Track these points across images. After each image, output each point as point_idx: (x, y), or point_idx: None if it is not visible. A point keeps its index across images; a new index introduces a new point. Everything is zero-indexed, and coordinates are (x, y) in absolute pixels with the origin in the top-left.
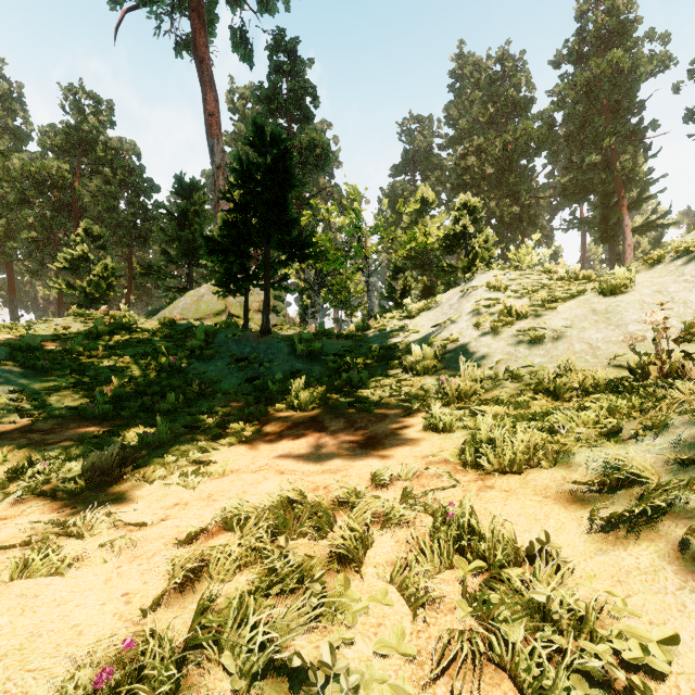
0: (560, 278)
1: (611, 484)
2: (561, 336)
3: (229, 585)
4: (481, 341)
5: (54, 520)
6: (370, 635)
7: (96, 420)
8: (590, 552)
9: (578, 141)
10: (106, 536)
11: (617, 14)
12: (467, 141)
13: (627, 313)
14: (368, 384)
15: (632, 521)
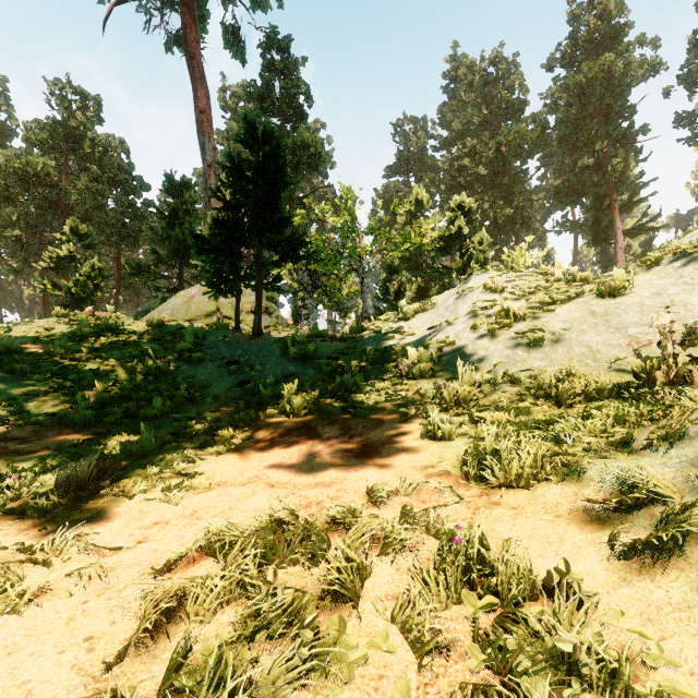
0: (557, 280)
1: (630, 503)
2: (561, 338)
3: (208, 627)
4: (478, 344)
5: (19, 544)
6: (370, 692)
7: (76, 427)
8: (613, 582)
9: (570, 144)
10: (76, 563)
11: (609, 19)
12: (461, 143)
13: (626, 315)
14: (363, 389)
15: (656, 546)
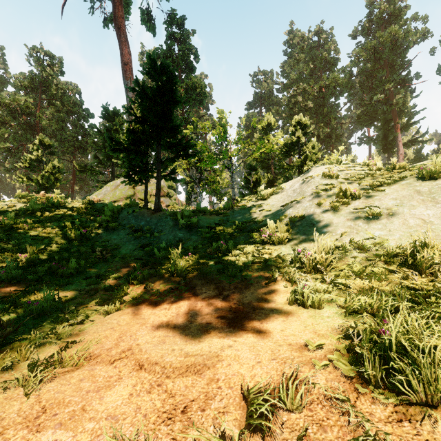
0: (378, 169)
1: None
2: (394, 212)
3: None
4: (323, 217)
5: None
6: None
7: (2, 284)
8: None
9: (367, 86)
10: None
11: (393, 3)
12: (296, 86)
13: None
14: (234, 252)
15: None
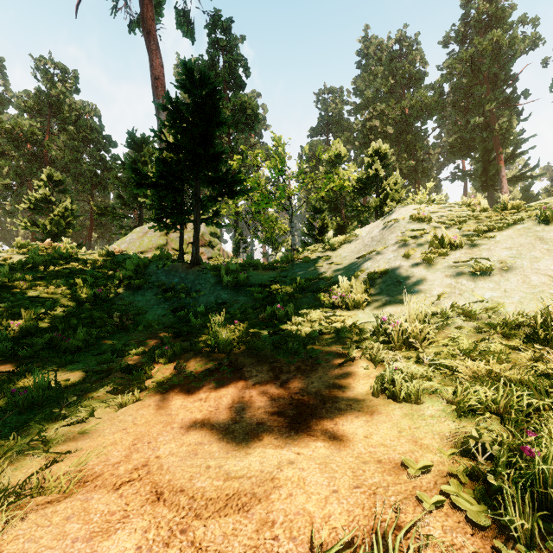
0: (483, 210)
1: None
2: (510, 266)
3: None
4: (413, 272)
5: None
6: None
7: None
8: None
9: (462, 107)
10: None
11: (495, 2)
12: (372, 107)
13: None
14: (294, 319)
15: None
